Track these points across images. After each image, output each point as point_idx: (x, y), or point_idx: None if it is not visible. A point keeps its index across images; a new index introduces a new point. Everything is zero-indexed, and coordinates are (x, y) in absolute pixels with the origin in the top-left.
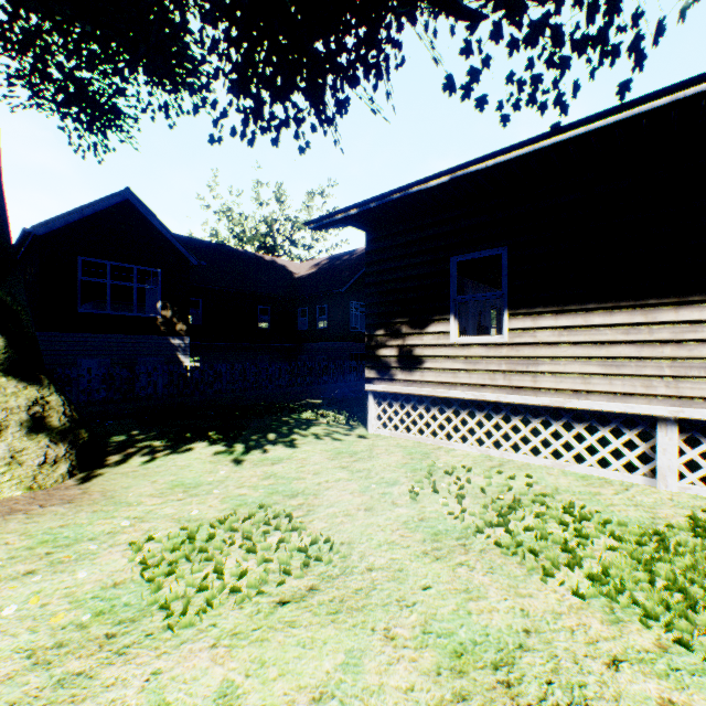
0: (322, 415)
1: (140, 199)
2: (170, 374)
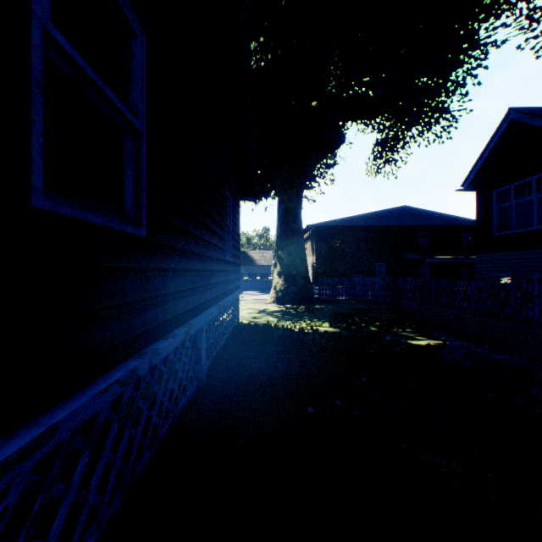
0: (301, 322)
1: (517, 110)
2: (479, 290)
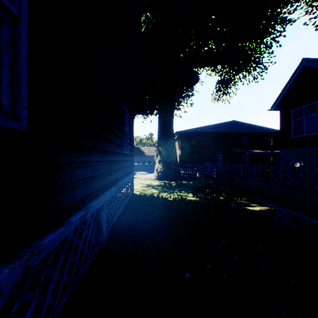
0: (174, 193)
1: (308, 60)
2: (285, 172)
